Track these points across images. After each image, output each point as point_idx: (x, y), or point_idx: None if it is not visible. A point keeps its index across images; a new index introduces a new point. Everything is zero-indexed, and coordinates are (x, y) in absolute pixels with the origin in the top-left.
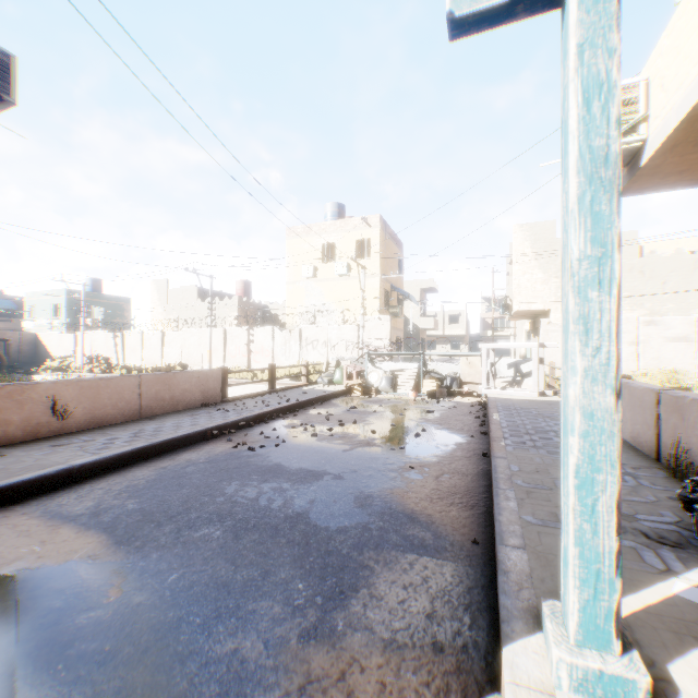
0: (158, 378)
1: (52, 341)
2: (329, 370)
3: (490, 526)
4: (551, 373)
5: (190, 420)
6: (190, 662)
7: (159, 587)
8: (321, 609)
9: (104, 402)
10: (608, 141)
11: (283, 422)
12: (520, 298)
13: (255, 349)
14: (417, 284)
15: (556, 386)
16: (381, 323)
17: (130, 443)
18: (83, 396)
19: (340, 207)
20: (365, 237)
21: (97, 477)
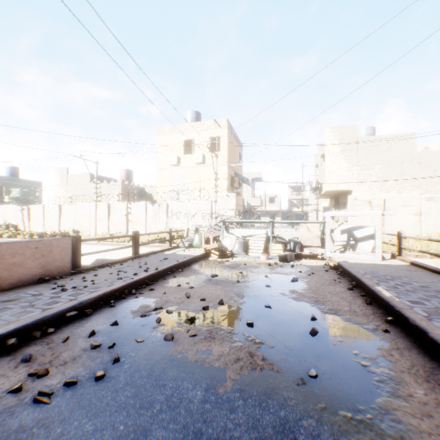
0: None
1: None
2: (189, 235)
3: None
4: None
5: None
6: None
7: None
8: None
9: None
10: None
11: (132, 304)
12: (331, 181)
13: (132, 219)
14: (249, 175)
15: None
16: (228, 199)
17: None
18: None
19: (197, 114)
20: (216, 135)
21: None
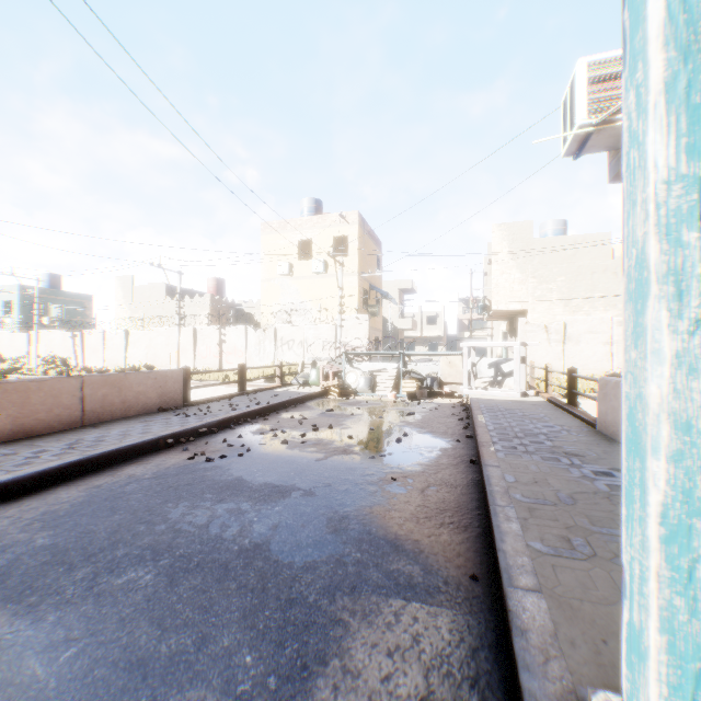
0: (106, 380)
1: (3, 341)
2: (305, 370)
3: (489, 553)
4: (531, 373)
5: (142, 427)
6: None
7: (44, 672)
8: (273, 698)
9: (35, 408)
10: None
11: (250, 428)
12: (499, 298)
13: (228, 349)
14: (395, 284)
15: (535, 386)
16: (359, 322)
17: (60, 456)
18: (7, 401)
19: (317, 203)
20: (343, 234)
21: (9, 501)
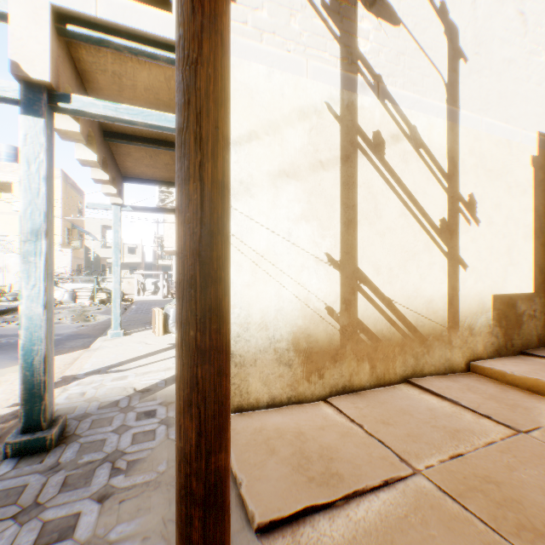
0: None
1: None
2: (14, 291)
3: None
4: None
5: None
6: (8, 359)
7: None
8: None
9: None
10: (119, 241)
11: None
12: (168, 243)
13: None
14: (98, 221)
15: None
16: (63, 254)
17: None
18: None
19: (19, 151)
20: None
21: None
